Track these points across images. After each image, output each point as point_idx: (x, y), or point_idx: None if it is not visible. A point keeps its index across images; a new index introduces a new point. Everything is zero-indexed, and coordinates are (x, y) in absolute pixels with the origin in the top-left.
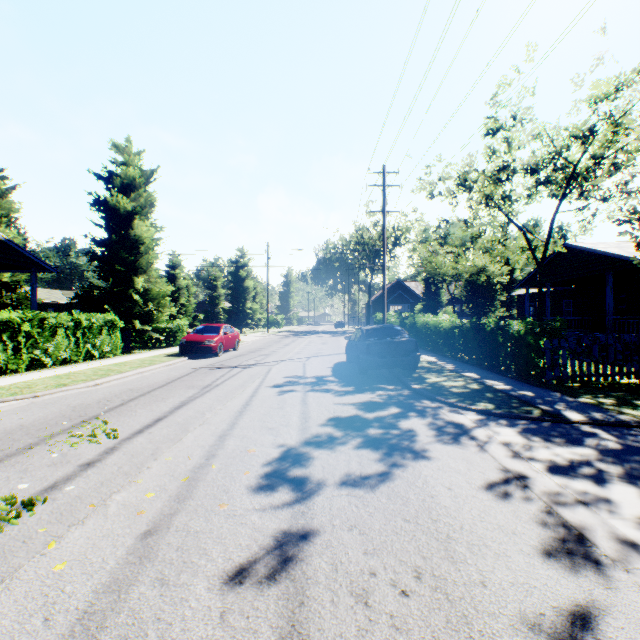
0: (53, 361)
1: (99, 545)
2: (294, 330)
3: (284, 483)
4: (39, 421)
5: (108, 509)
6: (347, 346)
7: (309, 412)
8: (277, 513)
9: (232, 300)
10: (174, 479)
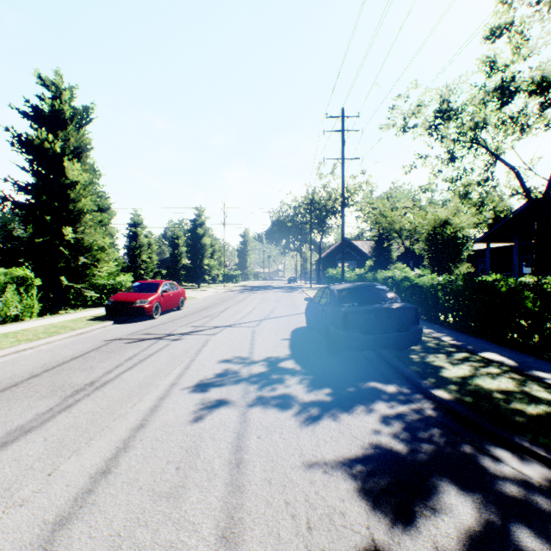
0: None
1: None
2: (250, 285)
3: None
4: None
5: None
6: (308, 309)
7: (241, 527)
8: None
9: (190, 257)
10: None
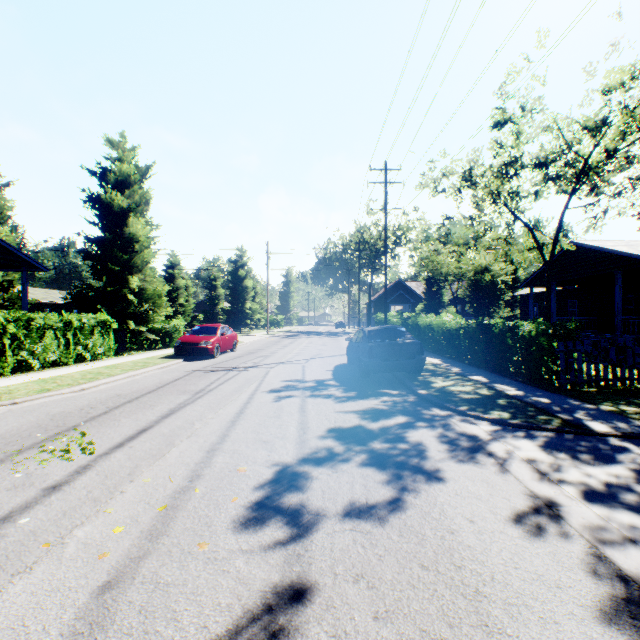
0: (41, 363)
1: (43, 605)
2: (294, 330)
3: (277, 513)
4: (11, 432)
5: (65, 550)
6: (348, 348)
7: (308, 422)
8: (267, 556)
9: (231, 300)
10: (149, 508)
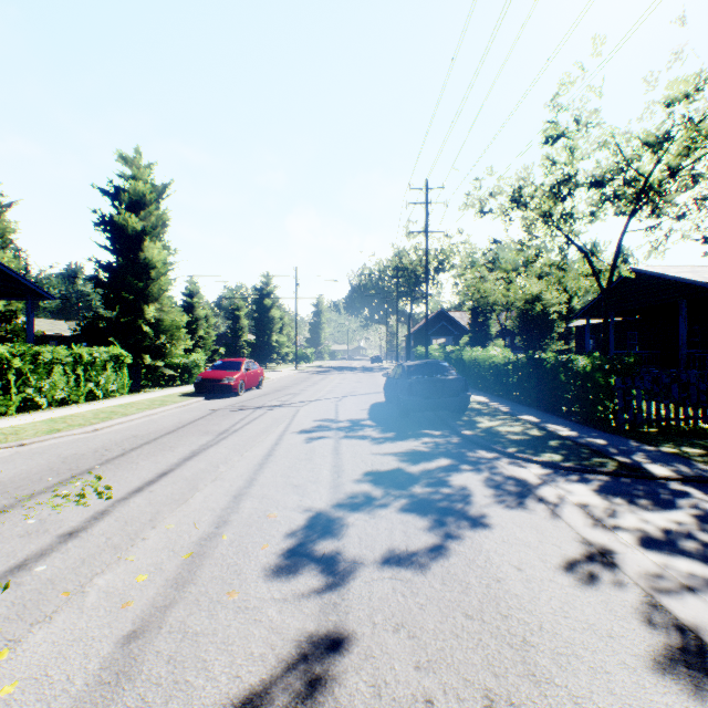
0: (49, 402)
1: (66, 654)
2: (325, 365)
3: (311, 561)
4: (20, 476)
5: (85, 599)
6: (386, 384)
7: (342, 464)
8: (301, 605)
9: (256, 332)
10: (174, 555)
